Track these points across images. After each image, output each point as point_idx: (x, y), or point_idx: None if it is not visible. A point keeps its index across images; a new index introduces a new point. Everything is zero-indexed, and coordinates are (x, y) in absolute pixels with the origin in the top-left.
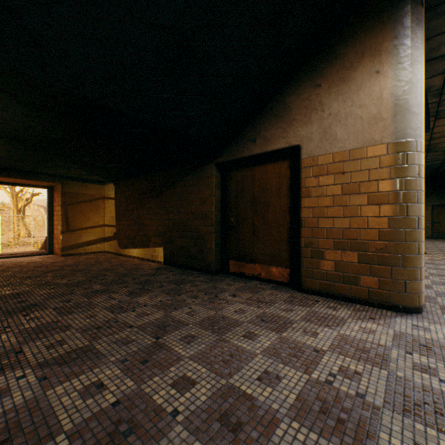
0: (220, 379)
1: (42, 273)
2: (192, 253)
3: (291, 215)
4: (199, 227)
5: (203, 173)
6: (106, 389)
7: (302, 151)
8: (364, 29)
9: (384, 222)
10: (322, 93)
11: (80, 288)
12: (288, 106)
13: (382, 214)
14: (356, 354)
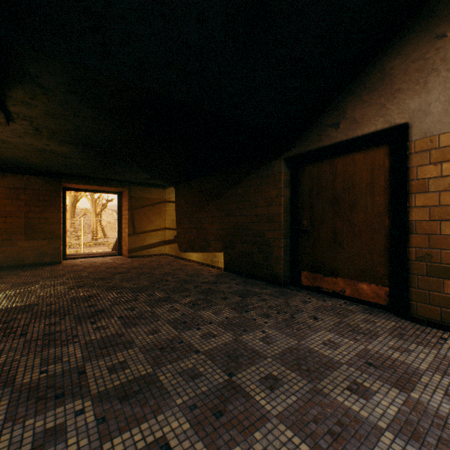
0: None
1: (111, 275)
2: (256, 260)
3: (391, 217)
4: (264, 232)
5: (269, 170)
6: None
7: (411, 130)
8: None
9: None
10: (447, 45)
11: (143, 295)
12: (388, 73)
13: None
14: None
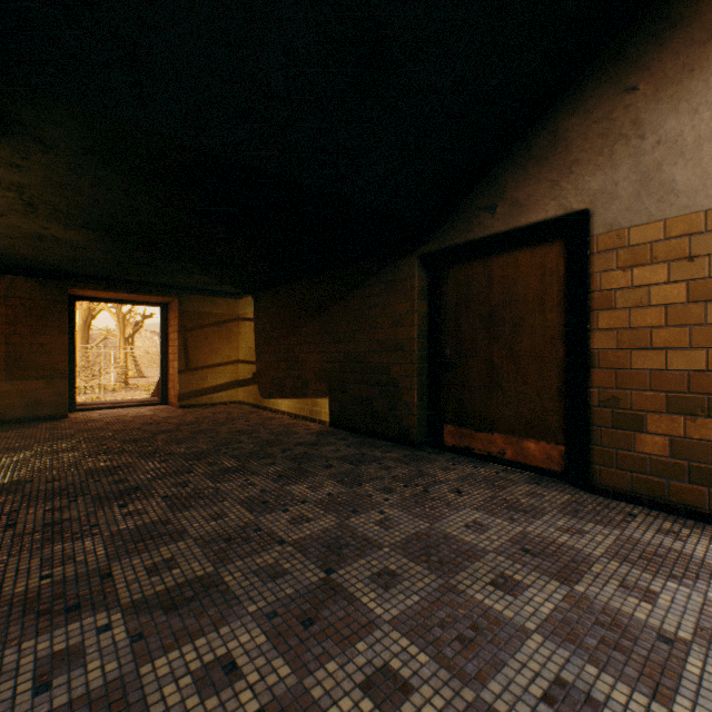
0: (461, 688)
1: (151, 435)
2: (378, 410)
3: (568, 344)
4: (390, 366)
5: (396, 273)
6: (241, 678)
7: (593, 220)
8: None
9: None
10: (639, 103)
11: (202, 463)
12: (562, 137)
13: None
14: None
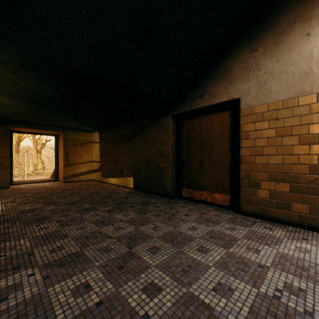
0: (181, 288)
1: (50, 194)
2: (154, 182)
3: (232, 153)
4: (159, 163)
5: (162, 122)
6: (92, 290)
7: (241, 103)
8: (296, 0)
9: (314, 159)
10: (258, 56)
11: (75, 206)
12: (229, 68)
13: (312, 152)
14: (297, 271)
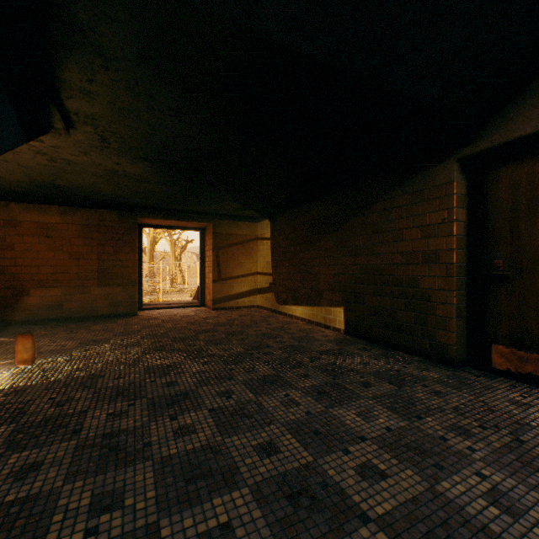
0: None
1: (194, 334)
2: (402, 322)
3: None
4: (418, 278)
5: (426, 181)
6: None
7: None
8: None
9: None
10: None
11: (239, 369)
12: None
13: None
14: None
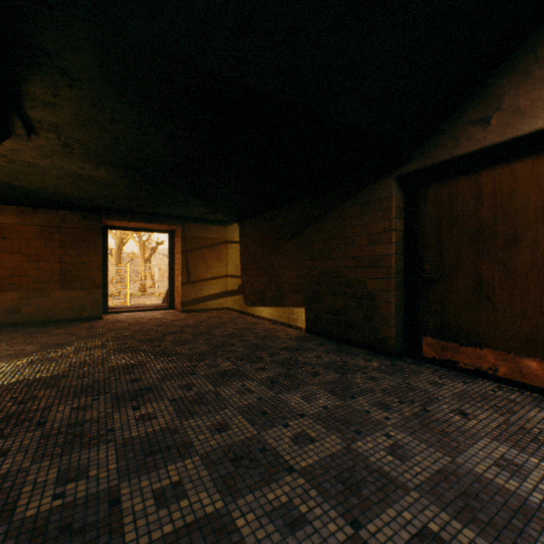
0: None
1: (161, 335)
2: (353, 320)
3: None
4: (365, 280)
5: (372, 195)
6: None
7: None
8: None
9: None
10: None
11: (203, 365)
12: None
13: None
14: None
